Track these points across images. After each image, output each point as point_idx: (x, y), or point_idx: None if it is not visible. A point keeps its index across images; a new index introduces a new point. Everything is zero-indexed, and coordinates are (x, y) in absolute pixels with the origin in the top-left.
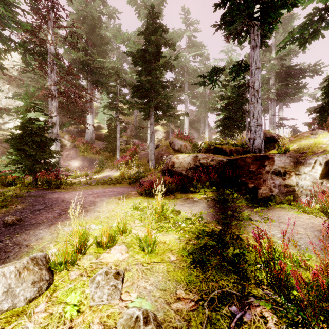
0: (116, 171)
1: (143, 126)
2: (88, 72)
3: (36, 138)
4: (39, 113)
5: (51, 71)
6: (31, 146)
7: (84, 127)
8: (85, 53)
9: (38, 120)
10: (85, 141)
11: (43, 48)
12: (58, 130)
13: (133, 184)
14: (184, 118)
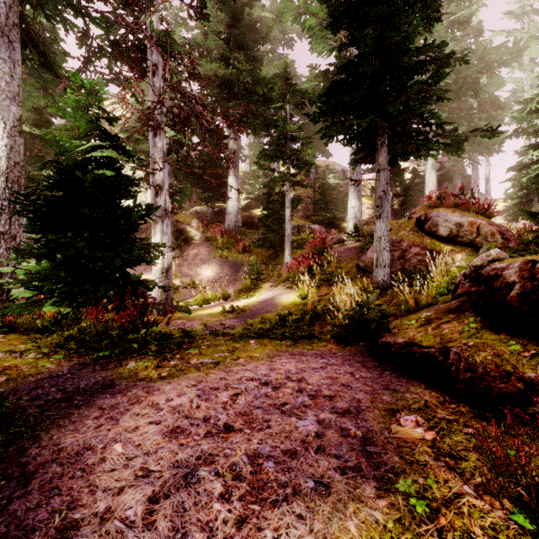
0: (287, 290)
1: (328, 198)
2: (230, 101)
3: (91, 210)
4: (102, 143)
5: (152, 72)
6: (75, 231)
7: (224, 205)
8: (225, 66)
9: (99, 162)
10: (224, 229)
11: (142, 32)
12: (168, 201)
13: (353, 344)
14: (426, 170)
